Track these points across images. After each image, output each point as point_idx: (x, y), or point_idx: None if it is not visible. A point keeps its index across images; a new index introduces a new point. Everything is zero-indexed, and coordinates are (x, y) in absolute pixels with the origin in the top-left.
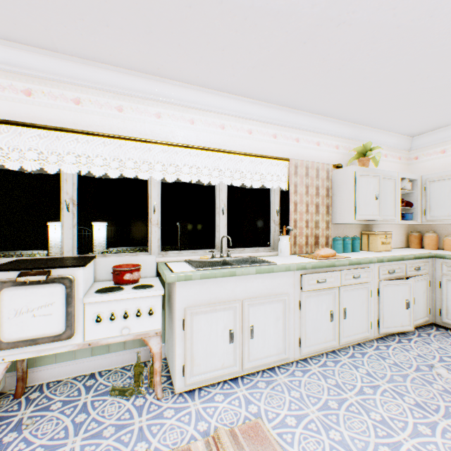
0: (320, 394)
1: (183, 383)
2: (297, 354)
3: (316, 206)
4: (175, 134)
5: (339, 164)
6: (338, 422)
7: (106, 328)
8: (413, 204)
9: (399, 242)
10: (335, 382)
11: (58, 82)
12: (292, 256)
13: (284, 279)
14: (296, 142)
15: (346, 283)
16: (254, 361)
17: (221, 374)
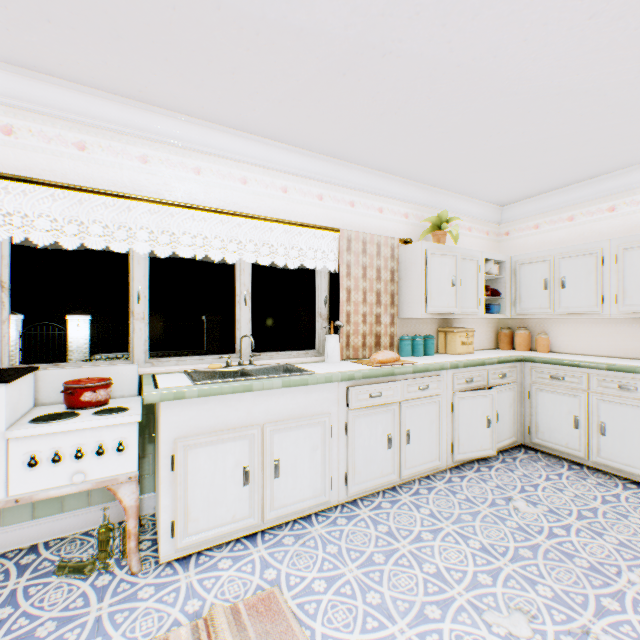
0: (365, 546)
1: (172, 548)
2: (342, 495)
3: (378, 294)
4: (172, 188)
5: (408, 239)
6: (381, 580)
7: (46, 474)
8: (501, 293)
9: (486, 342)
10: (387, 529)
11: None
12: (343, 362)
13: (324, 394)
14: (350, 207)
15: (409, 397)
16: (281, 509)
17: (231, 530)
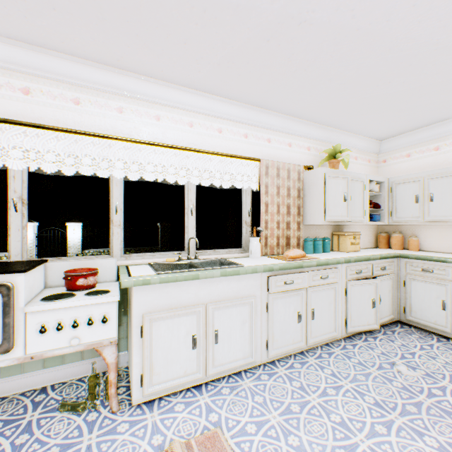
0: (283, 397)
1: (141, 394)
2: (264, 357)
3: (288, 207)
4: (139, 131)
5: (310, 165)
6: (298, 426)
7: (52, 338)
8: (381, 206)
9: (368, 243)
10: (299, 385)
11: (3, 68)
12: (262, 257)
13: (251, 281)
14: (267, 143)
15: (314, 284)
16: (219, 367)
17: (183, 382)
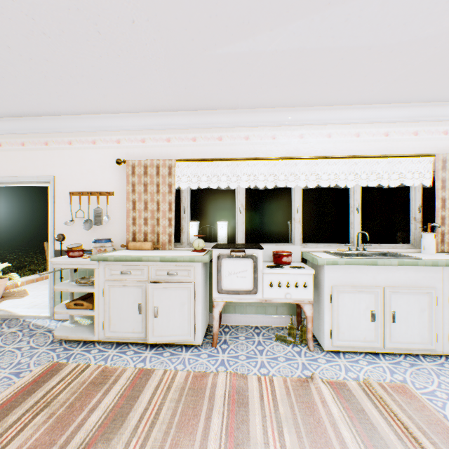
0: None
1: (330, 344)
2: (445, 349)
3: None
4: (314, 149)
5: None
6: None
7: (275, 291)
8: None
9: None
10: None
11: (235, 128)
12: (438, 254)
13: (429, 273)
14: (443, 135)
15: None
16: (396, 343)
17: (363, 345)
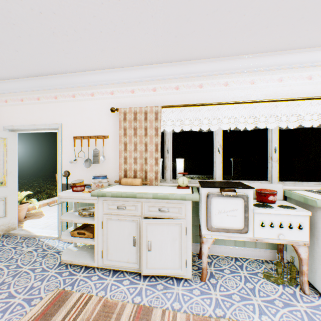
0: None
1: None
2: None
3: None
4: (294, 91)
5: None
6: None
7: (267, 231)
8: None
9: None
10: None
11: (215, 75)
12: None
13: None
14: None
15: None
16: None
17: None
